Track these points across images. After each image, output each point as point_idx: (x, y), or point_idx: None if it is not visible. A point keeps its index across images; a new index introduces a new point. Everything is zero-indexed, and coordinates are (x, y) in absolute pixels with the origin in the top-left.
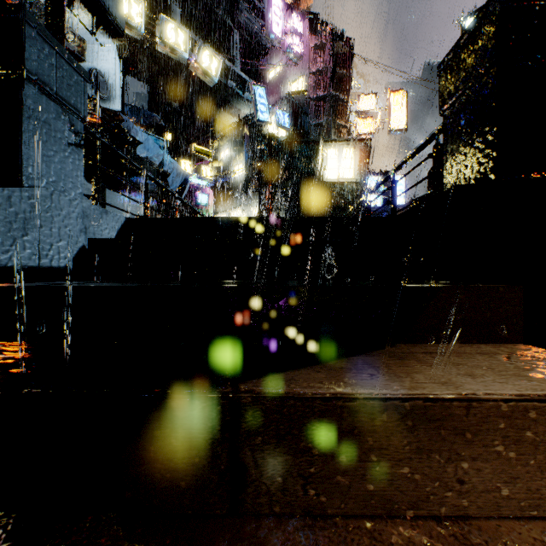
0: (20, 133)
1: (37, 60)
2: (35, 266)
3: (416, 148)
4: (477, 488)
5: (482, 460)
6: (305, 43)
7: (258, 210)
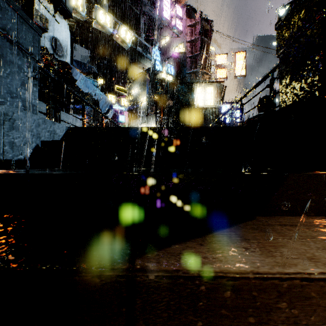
0: None
1: (2, 18)
2: (0, 159)
3: (257, 81)
4: None
5: None
6: (184, 23)
7: (155, 124)
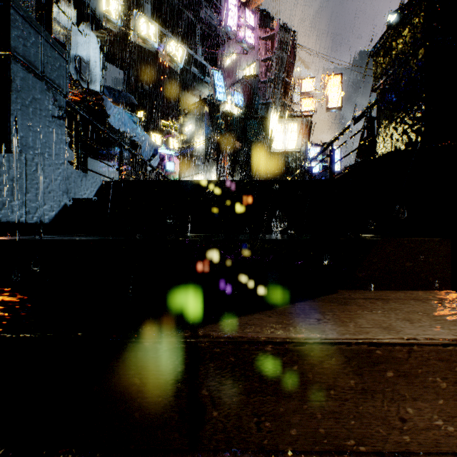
0: (8, 106)
1: (24, 43)
2: (22, 222)
3: (352, 120)
4: (418, 426)
5: (422, 400)
6: (256, 35)
7: (217, 175)
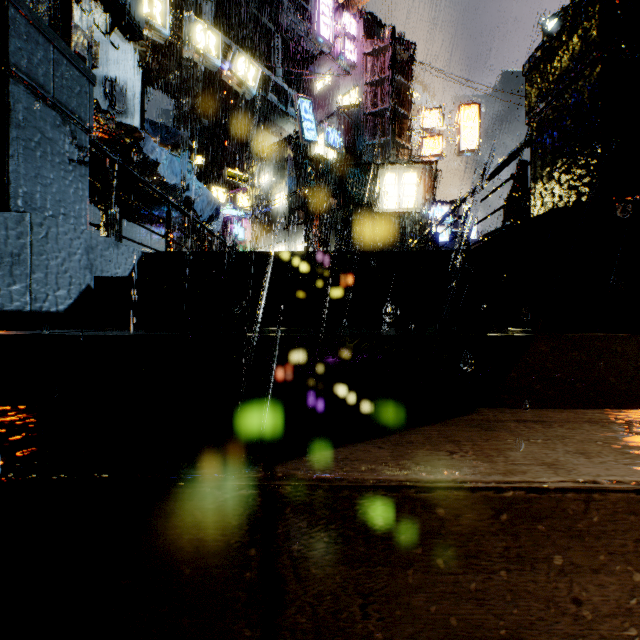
0: (6, 145)
1: (28, 56)
2: (25, 310)
3: (495, 167)
4: (599, 611)
5: (606, 572)
6: (359, 48)
7: (304, 245)
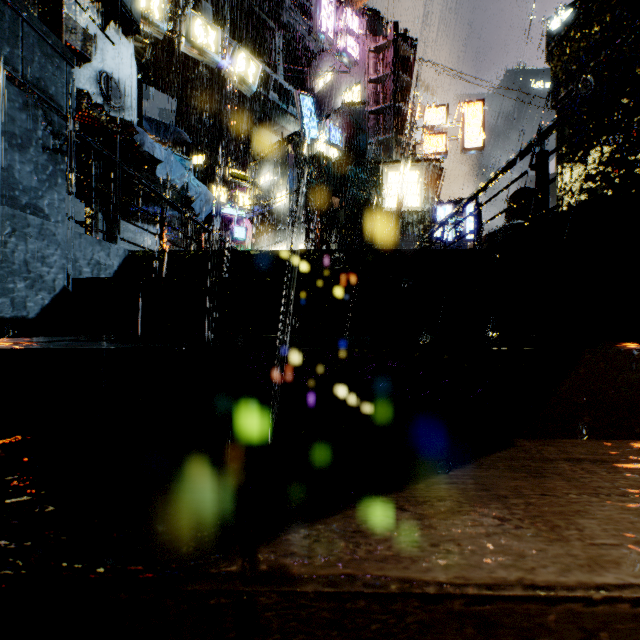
0: None
1: None
2: None
3: (511, 159)
4: None
5: None
6: (361, 44)
7: (305, 245)
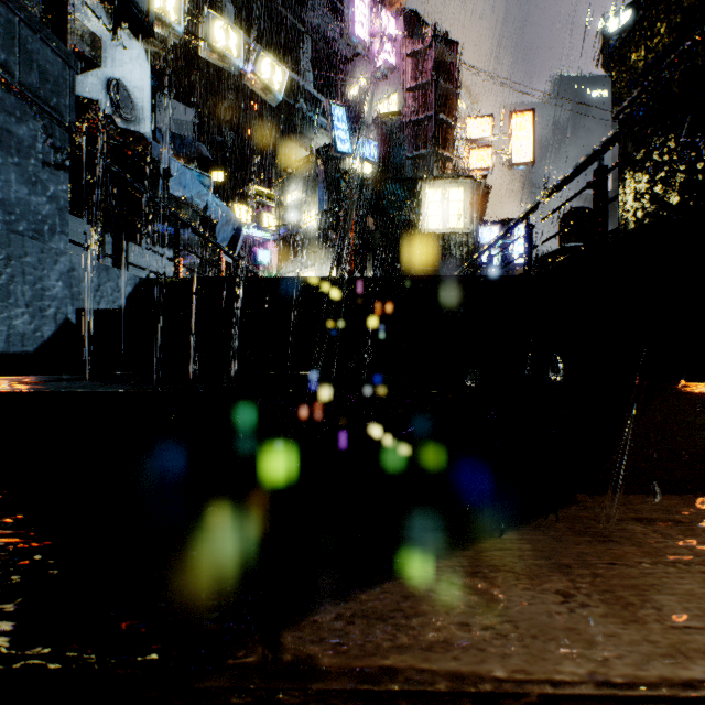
0: None
1: None
2: None
3: (566, 175)
4: None
5: None
6: (399, 49)
7: (337, 270)
